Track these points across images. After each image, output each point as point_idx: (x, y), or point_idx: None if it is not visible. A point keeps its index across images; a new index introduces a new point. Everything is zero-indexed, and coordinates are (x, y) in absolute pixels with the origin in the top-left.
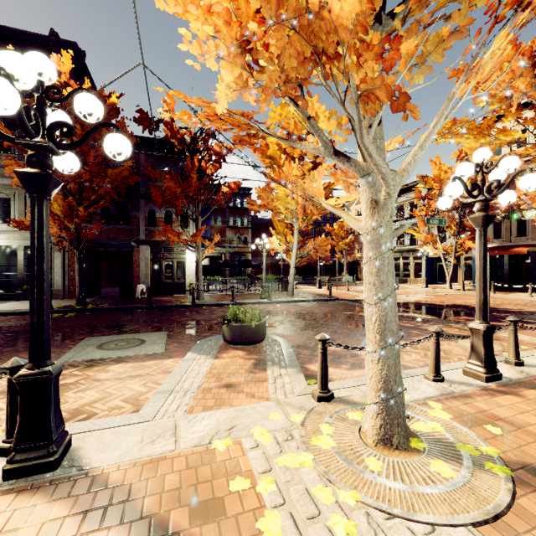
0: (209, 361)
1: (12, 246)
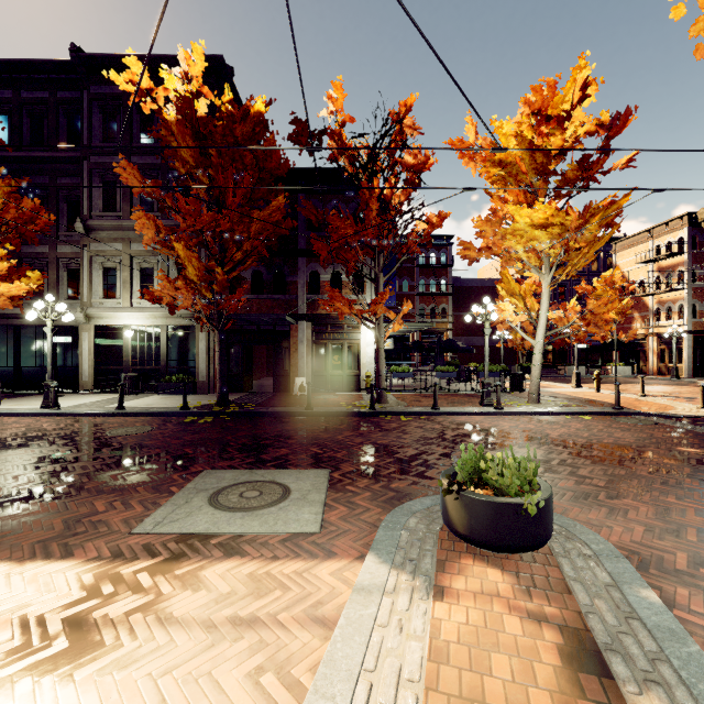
0: (423, 608)
1: (155, 327)
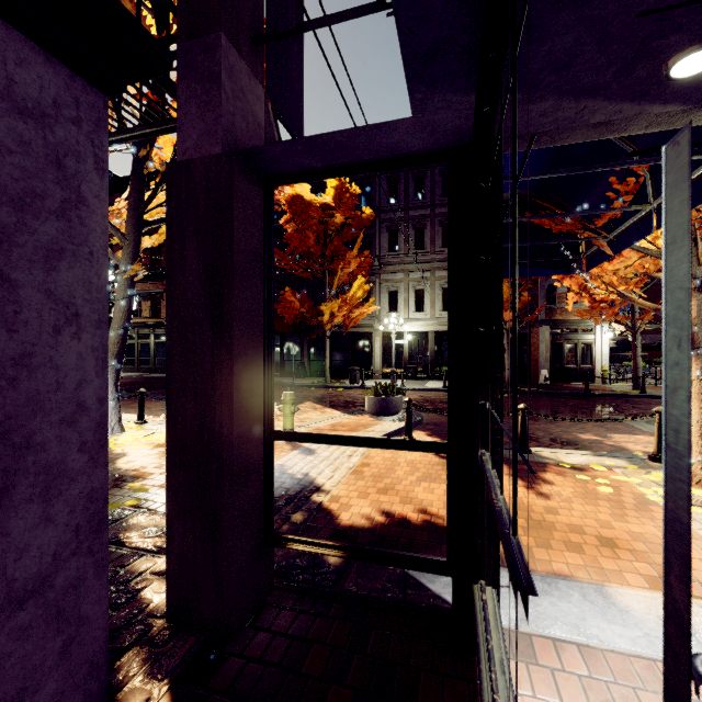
0: None
1: (425, 332)
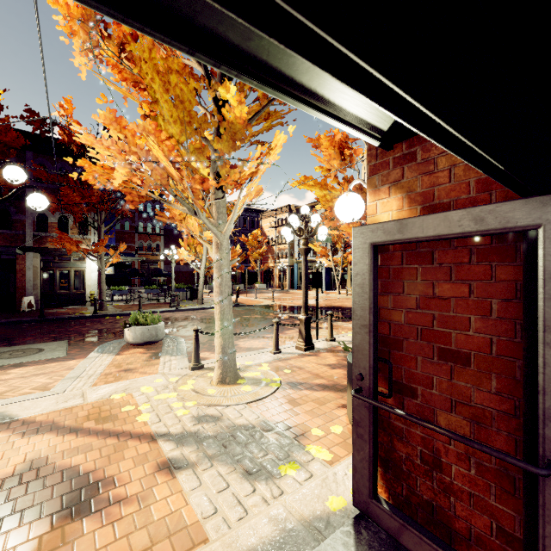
0: (111, 357)
1: None
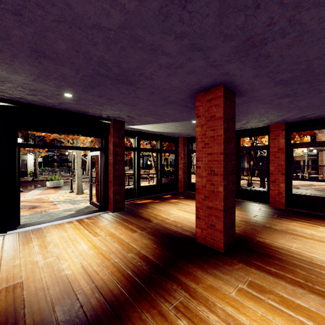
0: (41, 191)
1: None
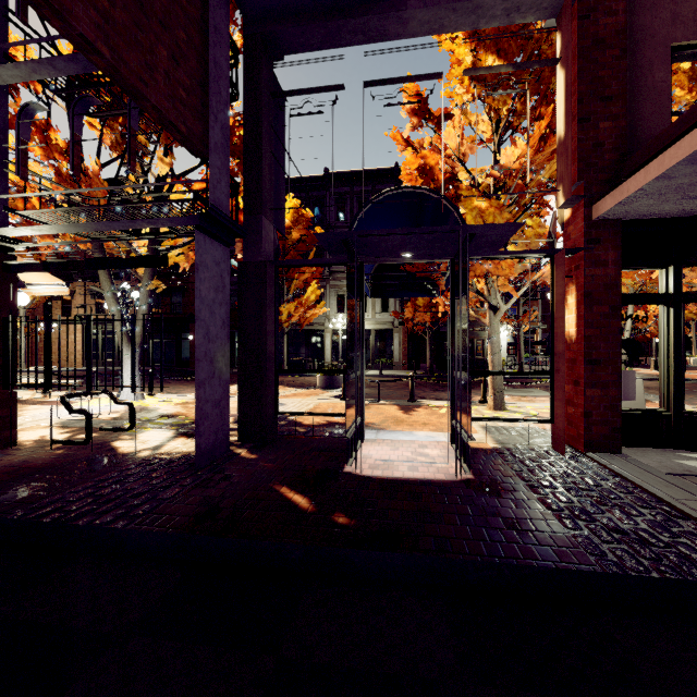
0: None
1: (367, 330)
